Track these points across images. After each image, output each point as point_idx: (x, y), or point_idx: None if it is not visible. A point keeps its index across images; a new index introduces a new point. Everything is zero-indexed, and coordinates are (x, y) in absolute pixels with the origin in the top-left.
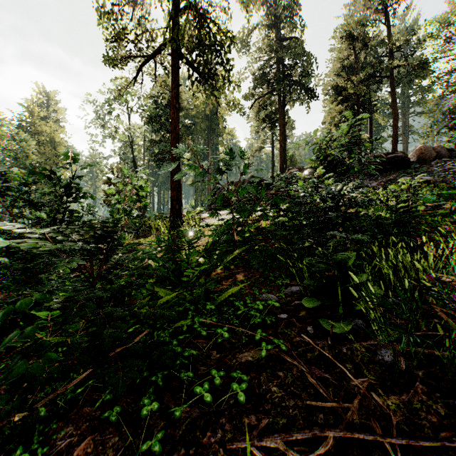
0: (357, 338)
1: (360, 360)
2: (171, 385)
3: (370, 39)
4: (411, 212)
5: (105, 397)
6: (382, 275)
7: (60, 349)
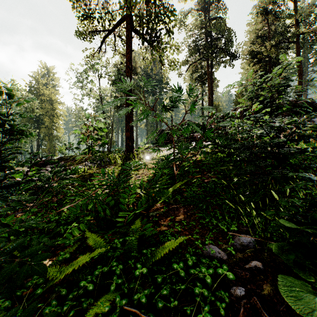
0: None
1: None
2: None
3: (280, 13)
4: None
5: None
6: None
7: None
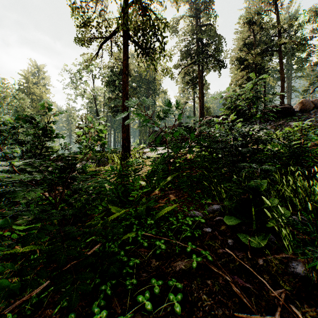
0: (270, 251)
1: (275, 271)
2: (118, 290)
3: (264, 24)
4: (303, 148)
5: (62, 303)
6: (283, 196)
7: (32, 256)
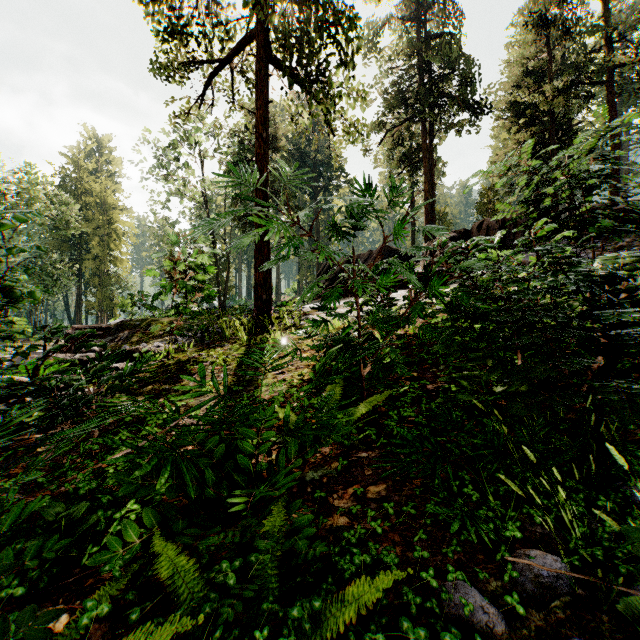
0: None
1: None
2: None
3: (573, 24)
4: None
5: None
6: None
7: None
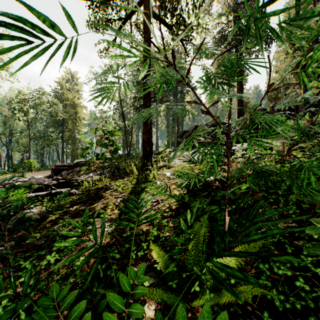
0: None
1: None
2: None
3: None
4: None
5: None
6: None
7: None
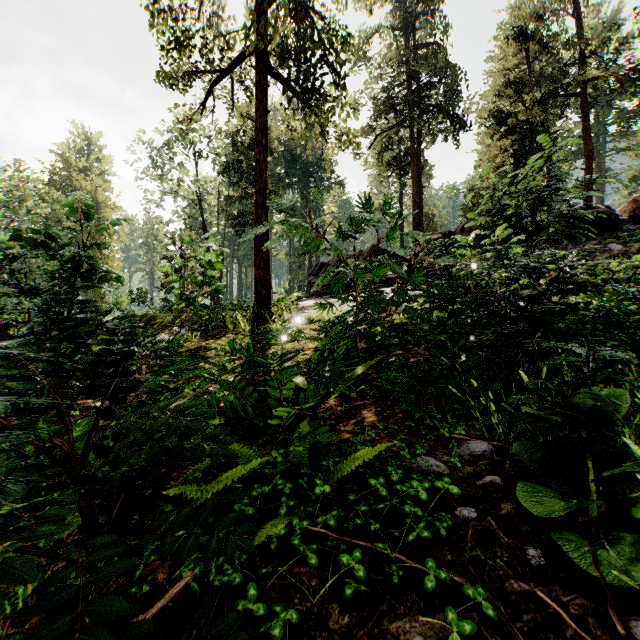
0: None
1: None
2: None
3: (551, 39)
4: None
5: None
6: (639, 422)
7: (22, 589)
